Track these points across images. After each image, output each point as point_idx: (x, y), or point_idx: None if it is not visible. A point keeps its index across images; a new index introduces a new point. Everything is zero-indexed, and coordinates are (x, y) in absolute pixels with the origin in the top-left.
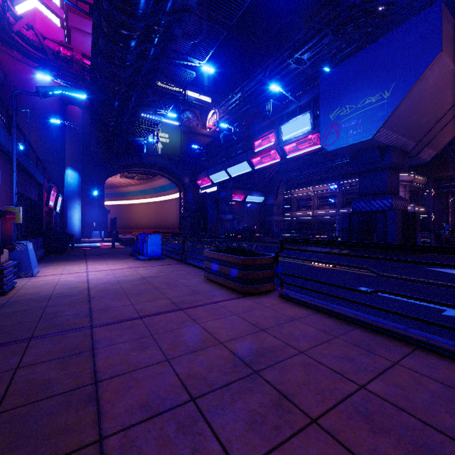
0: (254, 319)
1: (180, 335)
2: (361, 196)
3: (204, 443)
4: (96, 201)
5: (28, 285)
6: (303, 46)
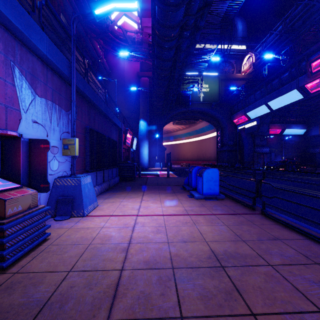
0: None
1: None
2: None
3: None
4: (157, 141)
5: (61, 239)
6: None
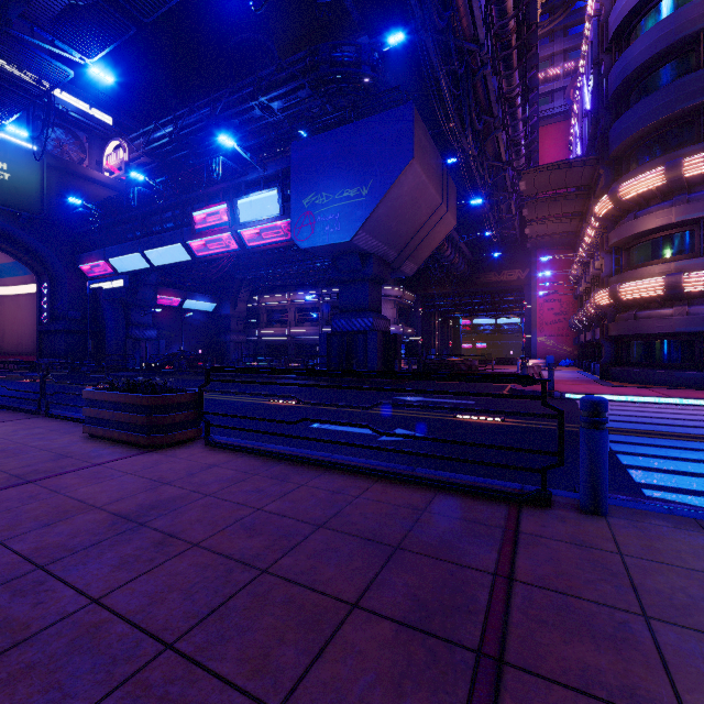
0: (158, 474)
1: (26, 512)
2: (342, 312)
3: (52, 595)
4: None
5: None
6: (272, 89)
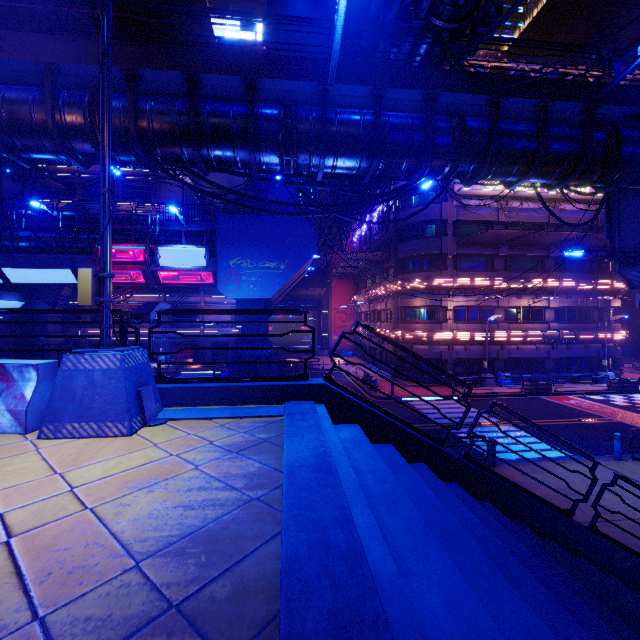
0: None
1: None
2: (245, 340)
3: None
4: None
5: None
6: None
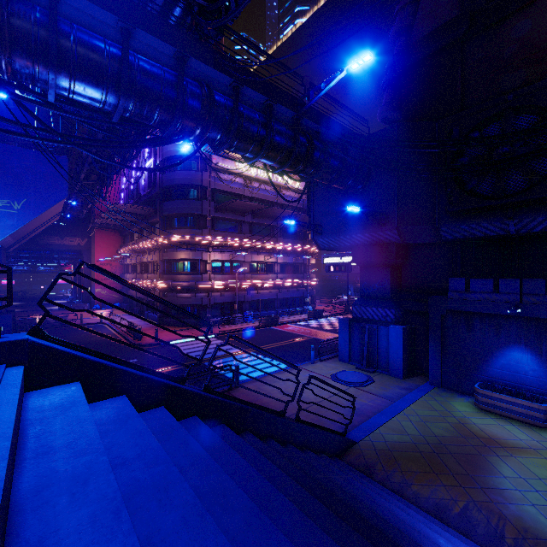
0: None
1: None
2: None
3: None
4: None
5: None
6: None
